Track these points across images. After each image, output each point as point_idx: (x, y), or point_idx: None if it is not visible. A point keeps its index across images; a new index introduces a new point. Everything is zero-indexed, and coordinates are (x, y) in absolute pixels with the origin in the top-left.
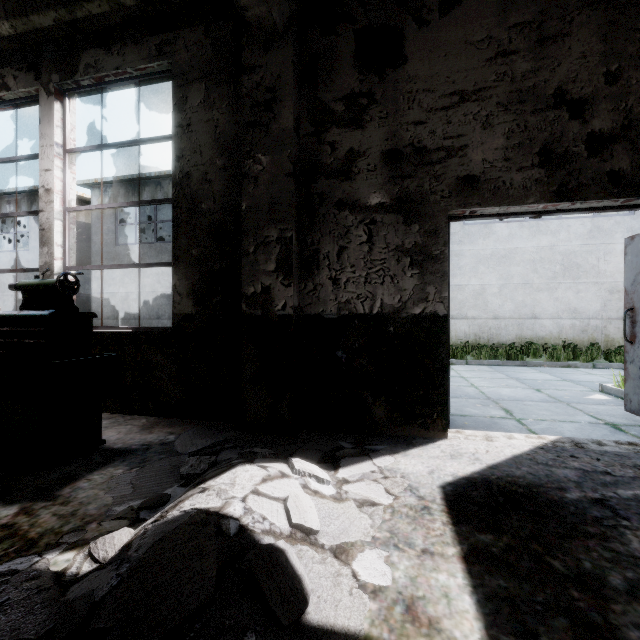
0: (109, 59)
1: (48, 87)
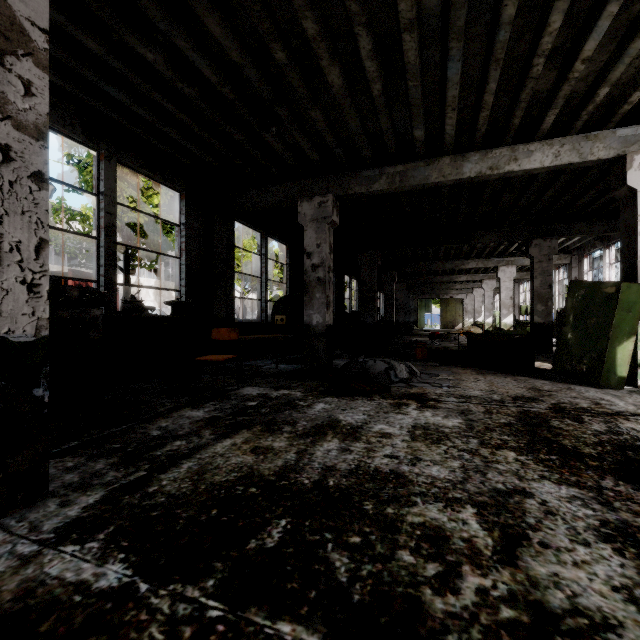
0: (616, 235)
1: (604, 246)
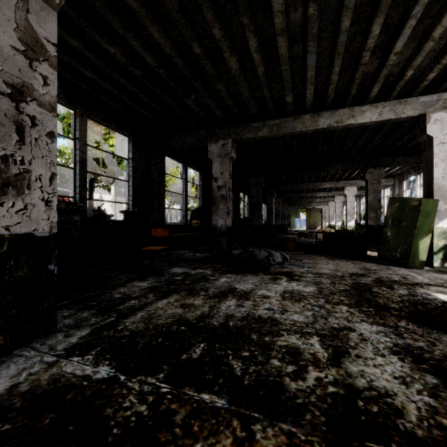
0: None
1: (416, 173)
